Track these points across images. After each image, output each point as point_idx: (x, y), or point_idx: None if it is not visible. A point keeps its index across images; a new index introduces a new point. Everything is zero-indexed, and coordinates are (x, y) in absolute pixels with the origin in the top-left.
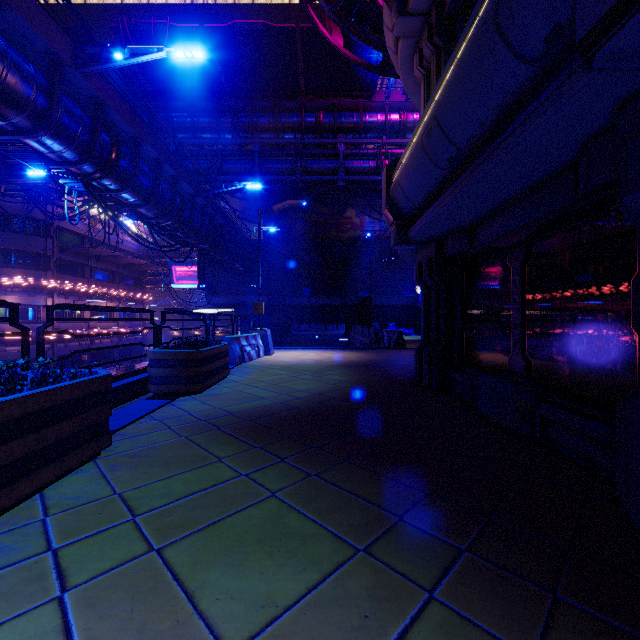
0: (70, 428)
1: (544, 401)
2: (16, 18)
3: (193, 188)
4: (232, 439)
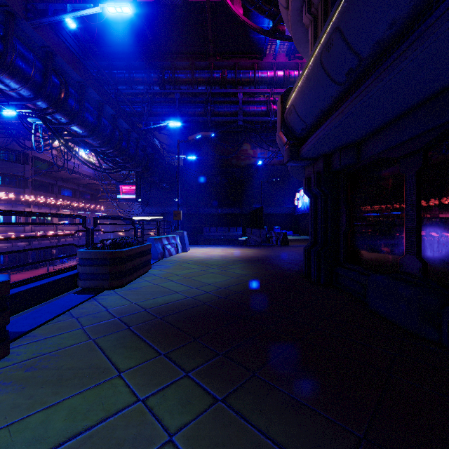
0: None
1: None
2: None
3: (129, 125)
4: (139, 342)
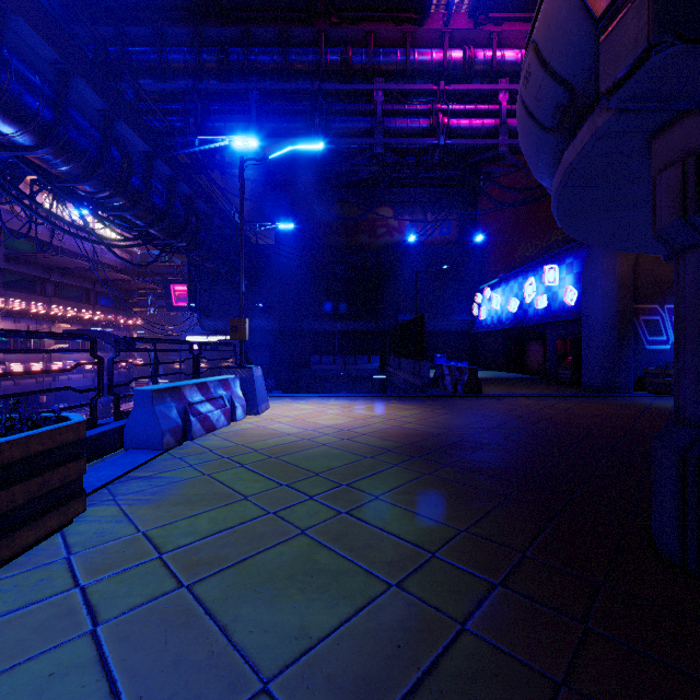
0: None
1: None
2: None
3: (147, 142)
4: None
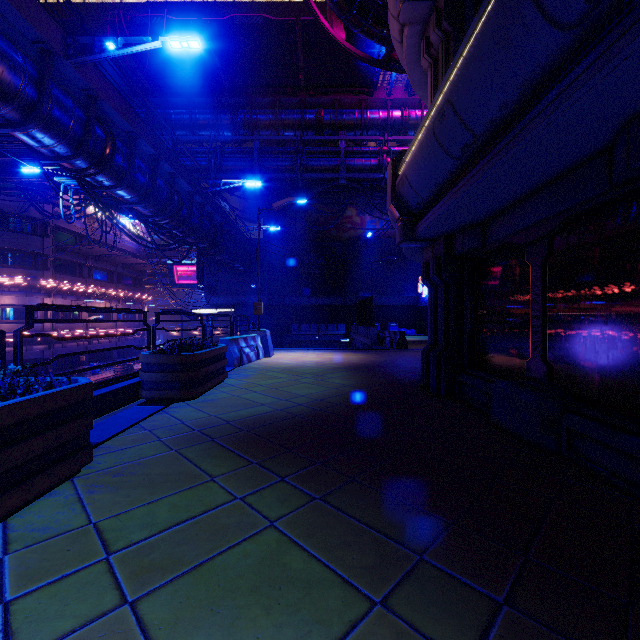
0: (41, 446)
1: (570, 411)
2: (2, 3)
3: (191, 186)
4: (227, 453)
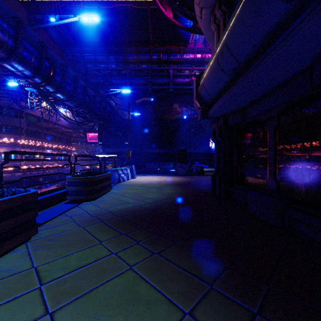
0: (8, 225)
1: (289, 207)
2: None
3: (94, 92)
4: (109, 228)
